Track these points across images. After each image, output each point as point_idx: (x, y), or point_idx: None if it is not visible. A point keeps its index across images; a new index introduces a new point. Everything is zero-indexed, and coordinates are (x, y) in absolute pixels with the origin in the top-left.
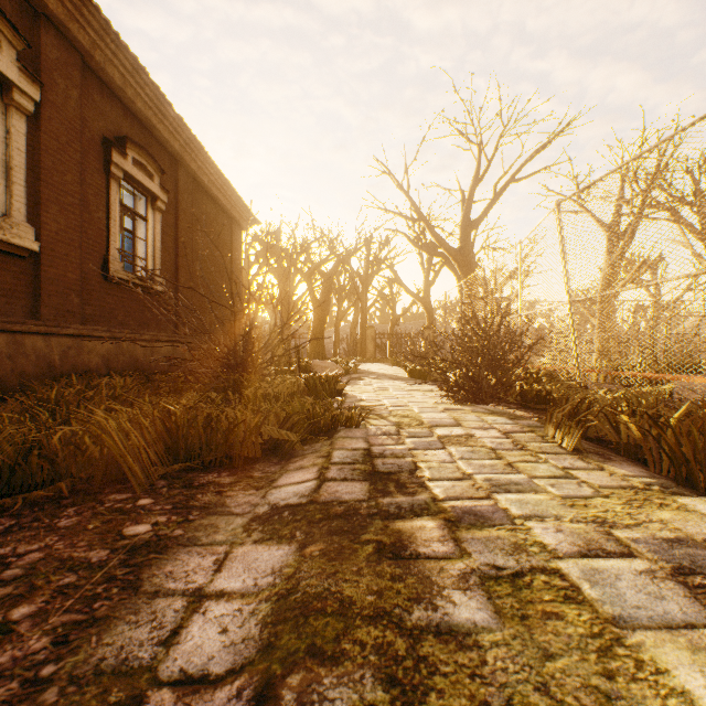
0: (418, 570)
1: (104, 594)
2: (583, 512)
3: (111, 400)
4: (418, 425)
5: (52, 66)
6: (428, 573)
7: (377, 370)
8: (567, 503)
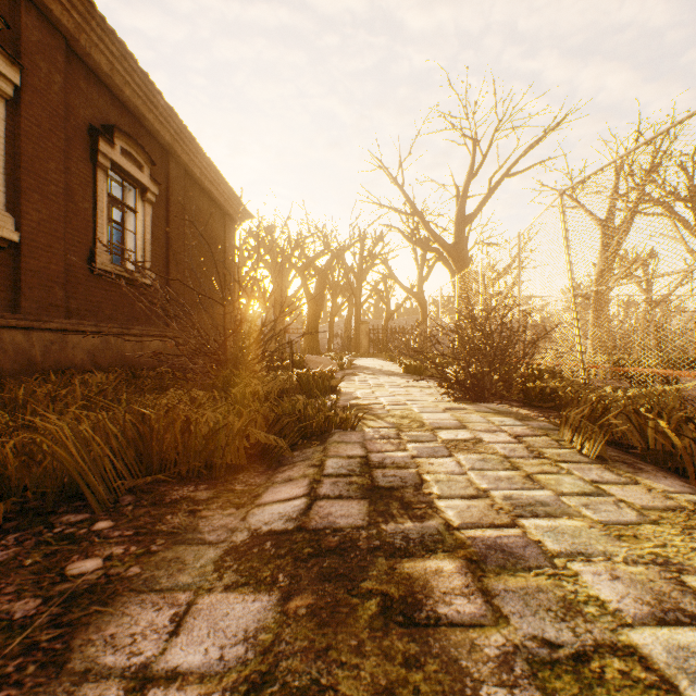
0: (441, 648)
1: (14, 675)
2: (635, 547)
3: (85, 400)
4: (419, 427)
5: (33, 49)
6: (455, 652)
7: (372, 365)
8: (612, 533)
